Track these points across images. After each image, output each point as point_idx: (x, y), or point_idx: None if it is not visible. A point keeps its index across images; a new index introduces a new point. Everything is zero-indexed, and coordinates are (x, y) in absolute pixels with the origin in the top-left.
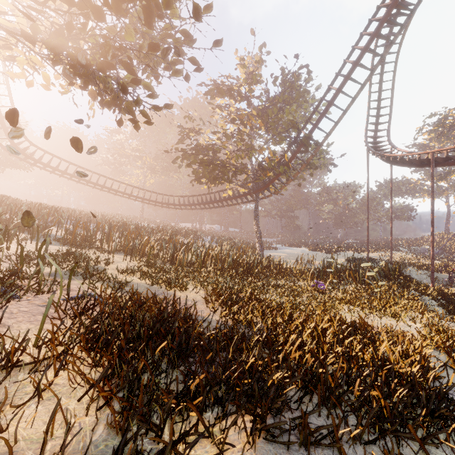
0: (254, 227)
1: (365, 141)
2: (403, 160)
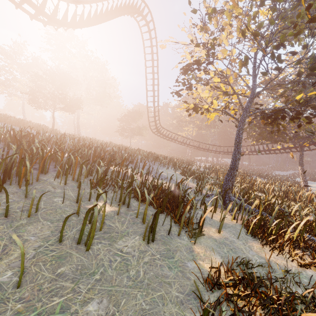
0: (299, 170)
1: None
2: None
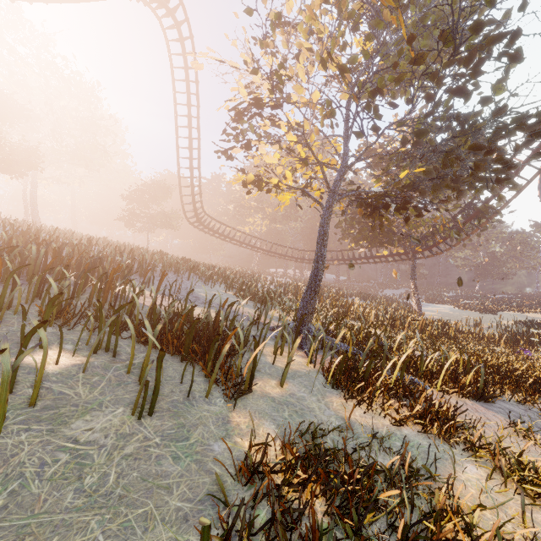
0: (411, 287)
1: (540, 197)
2: None
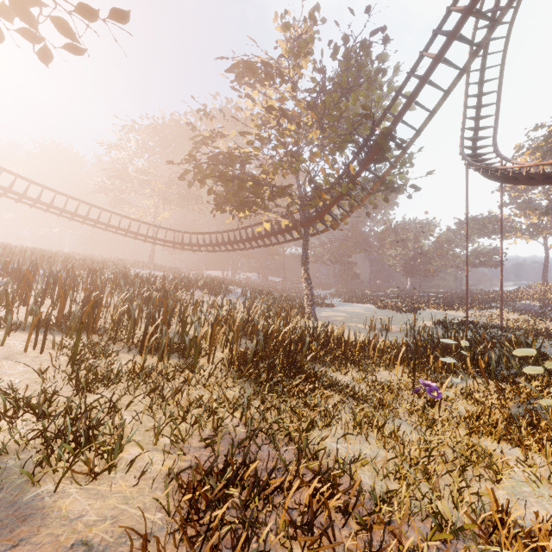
0: (302, 276)
1: (462, 153)
2: (531, 173)
